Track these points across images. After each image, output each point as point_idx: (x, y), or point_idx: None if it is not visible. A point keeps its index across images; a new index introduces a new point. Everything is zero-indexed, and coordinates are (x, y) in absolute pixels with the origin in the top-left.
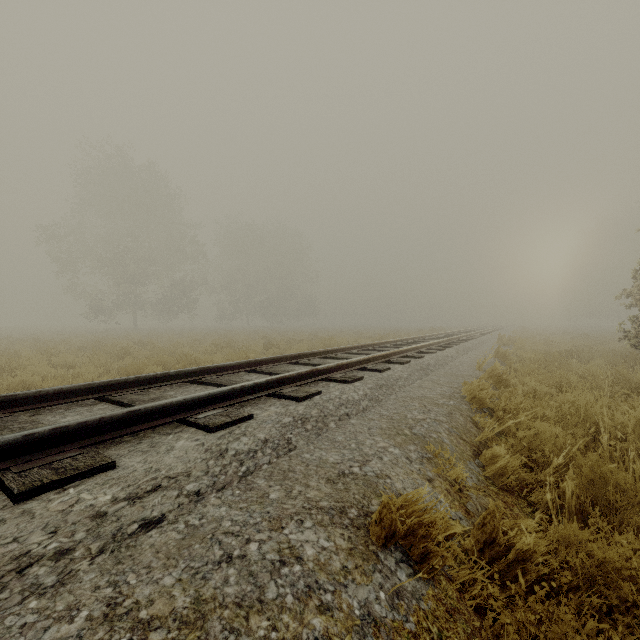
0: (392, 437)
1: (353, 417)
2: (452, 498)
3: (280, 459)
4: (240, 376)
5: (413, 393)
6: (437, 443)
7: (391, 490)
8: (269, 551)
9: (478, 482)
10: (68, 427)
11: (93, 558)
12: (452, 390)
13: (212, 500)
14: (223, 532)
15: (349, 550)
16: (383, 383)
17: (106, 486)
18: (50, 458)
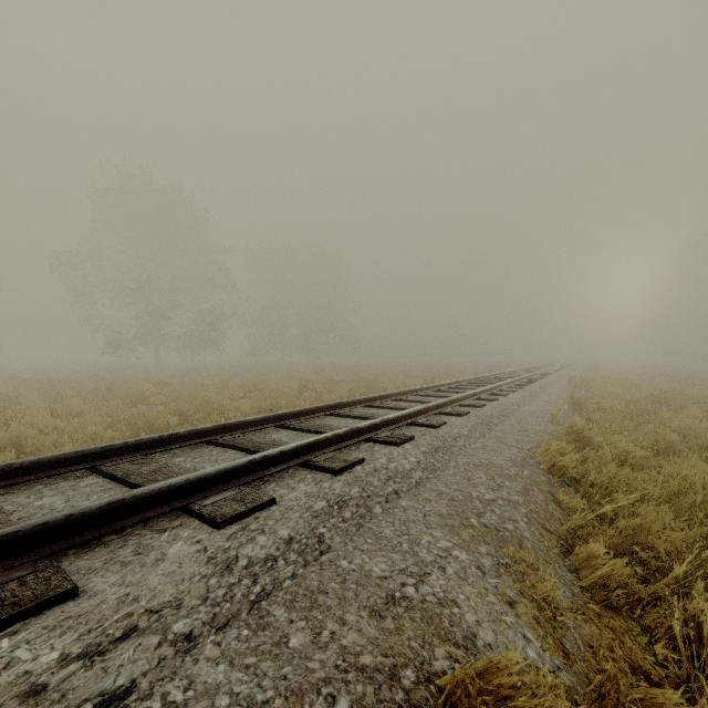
0: (456, 531)
1: (403, 496)
2: (543, 632)
3: (308, 569)
4: (266, 433)
5: (476, 458)
6: (515, 539)
7: (460, 628)
8: None
9: (573, 598)
10: (19, 533)
11: None
12: (524, 453)
13: (208, 649)
14: None
15: None
16: (439, 444)
17: (55, 634)
18: None
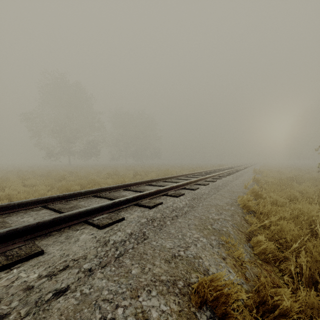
0: (201, 231)
1: (179, 217)
2: (237, 270)
3: (139, 245)
4: (119, 192)
5: (211, 202)
6: (226, 234)
7: (202, 267)
8: (129, 315)
9: (250, 258)
10: (18, 229)
11: (21, 319)
12: (232, 200)
13: (98, 274)
14: (102, 299)
15: (178, 312)
16: (195, 197)
17: (35, 267)
18: (6, 248)
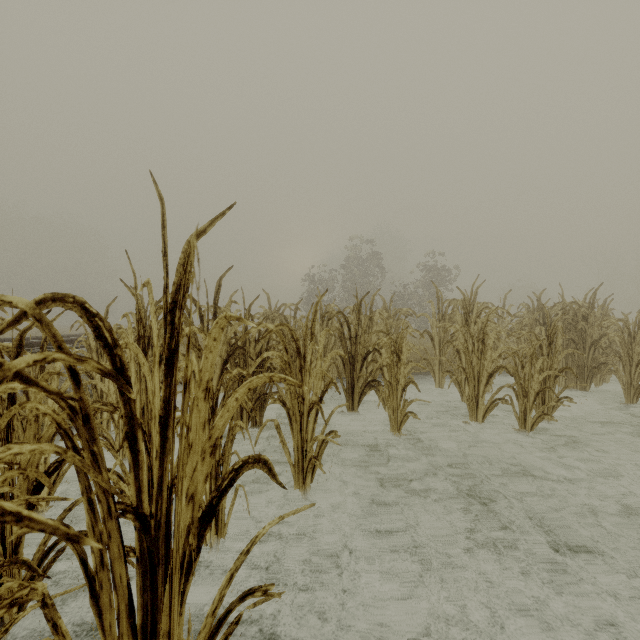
0: None
1: None
2: None
3: None
4: None
5: None
6: None
7: None
8: None
9: None
10: None
11: None
12: None
13: None
14: None
15: None
16: None
17: None
18: None
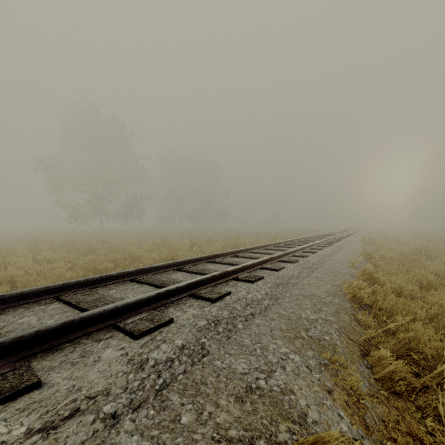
0: (291, 341)
1: (257, 316)
2: (351, 411)
3: (194, 367)
4: (168, 274)
5: (304, 291)
6: (331, 346)
7: (296, 409)
8: None
9: (370, 387)
10: (4, 343)
11: None
12: (335, 288)
13: (126, 424)
14: None
15: None
16: (279, 282)
17: (23, 414)
18: None
